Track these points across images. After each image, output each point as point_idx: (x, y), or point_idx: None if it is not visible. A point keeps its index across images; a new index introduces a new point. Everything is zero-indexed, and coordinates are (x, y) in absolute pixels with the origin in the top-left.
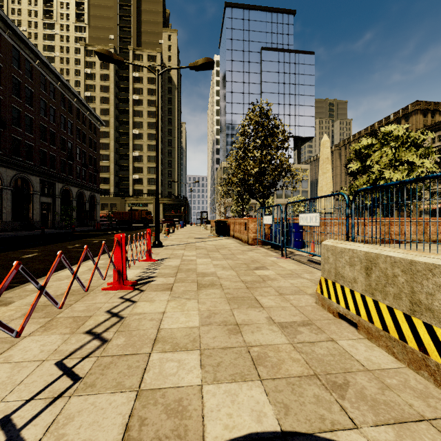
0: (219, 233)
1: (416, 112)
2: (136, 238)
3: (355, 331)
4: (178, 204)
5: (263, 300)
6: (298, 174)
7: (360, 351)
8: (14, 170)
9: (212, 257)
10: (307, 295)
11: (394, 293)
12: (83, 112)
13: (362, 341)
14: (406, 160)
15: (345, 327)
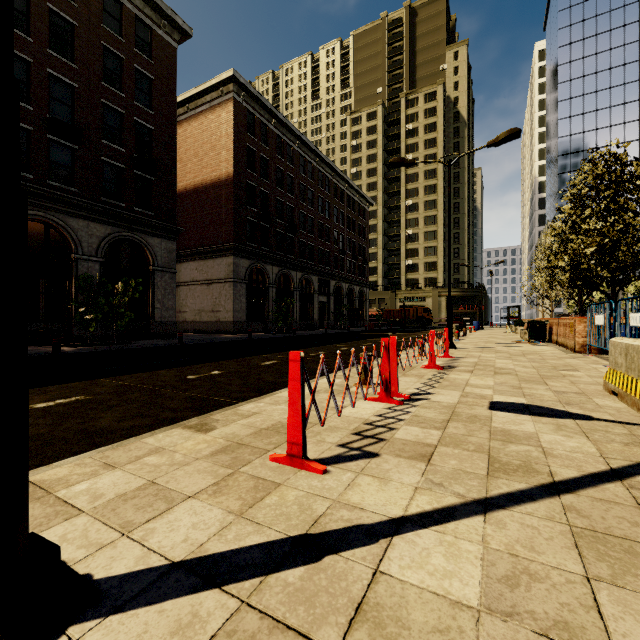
0: (533, 338)
1: None
2: None
3: (617, 399)
4: (470, 297)
5: (551, 383)
6: None
7: (605, 402)
8: (300, 272)
9: (514, 359)
10: (601, 386)
11: (633, 368)
12: (353, 197)
13: (615, 401)
14: None
15: (611, 397)
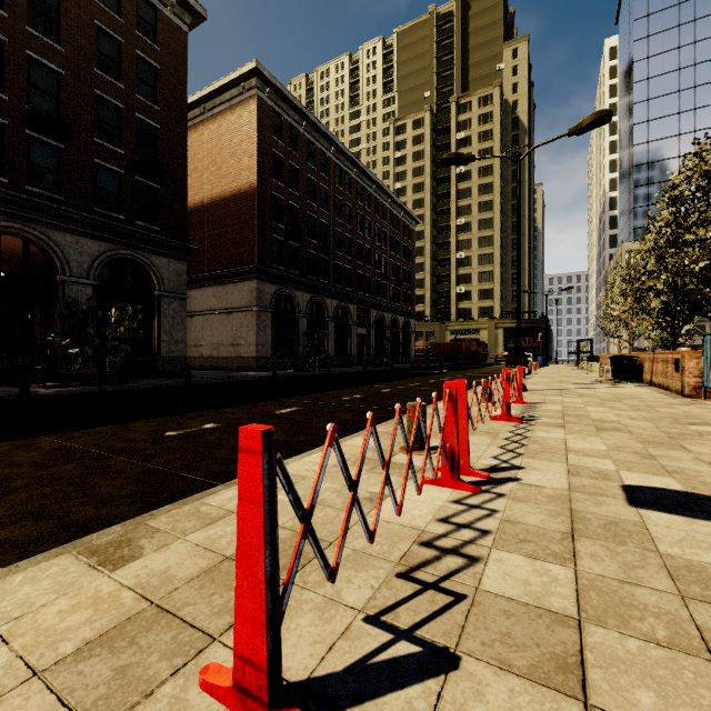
0: (619, 378)
1: None
2: (477, 379)
3: None
4: (531, 329)
5: (692, 448)
6: None
7: None
8: (336, 300)
9: (611, 406)
10: None
11: None
12: (397, 214)
13: None
14: None
15: None
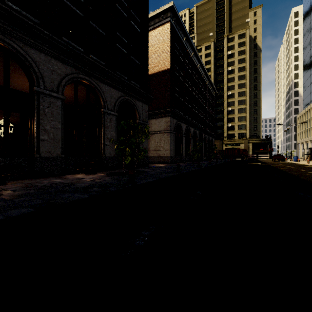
0: None
1: None
2: None
3: None
4: (265, 143)
5: None
6: None
7: None
8: (193, 128)
9: None
10: None
11: None
12: (209, 88)
13: None
14: None
15: None
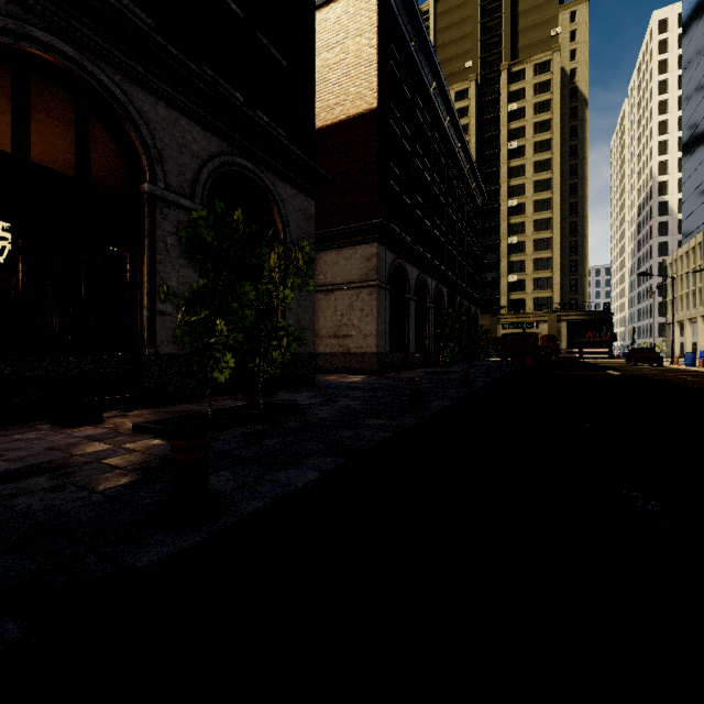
0: None
1: None
2: None
3: None
4: (598, 322)
5: None
6: None
7: None
8: (434, 280)
9: None
10: None
11: None
12: (470, 185)
13: None
14: None
15: None
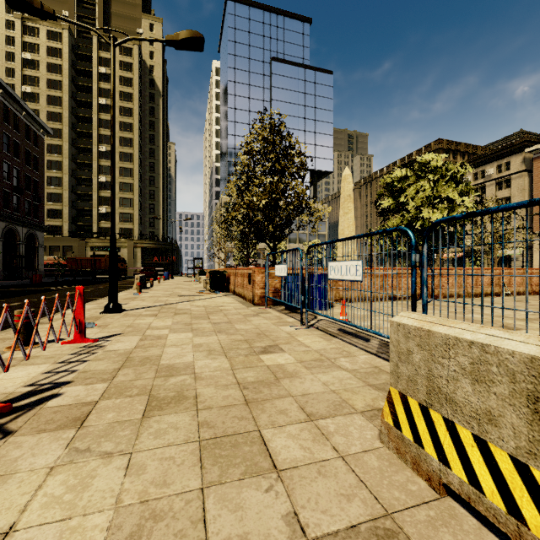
0: (215, 288)
1: (439, 151)
2: (88, 296)
3: None
4: (164, 249)
5: (277, 443)
6: (319, 211)
7: None
8: None
9: (196, 329)
10: (358, 414)
11: None
12: (15, 112)
13: None
14: (446, 198)
15: (475, 537)
